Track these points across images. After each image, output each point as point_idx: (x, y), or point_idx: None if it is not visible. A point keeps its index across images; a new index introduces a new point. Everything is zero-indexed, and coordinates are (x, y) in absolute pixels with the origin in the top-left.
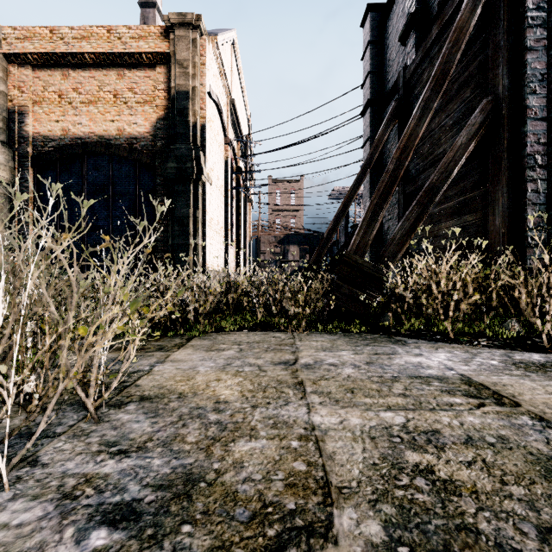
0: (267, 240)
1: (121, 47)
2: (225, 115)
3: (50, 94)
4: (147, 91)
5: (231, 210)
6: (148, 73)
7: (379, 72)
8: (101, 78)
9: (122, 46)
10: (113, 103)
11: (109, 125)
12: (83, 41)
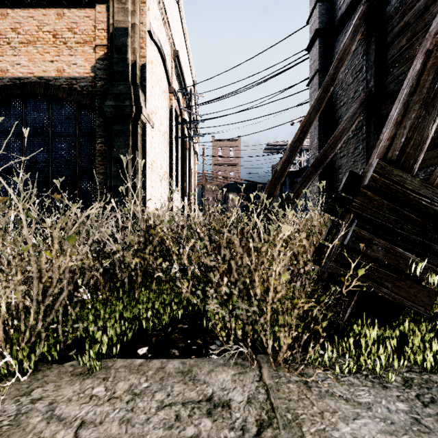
0: (211, 188)
1: None
2: (169, 64)
3: None
4: (86, 31)
5: (176, 158)
6: (88, 13)
7: (328, 0)
8: (40, 17)
9: None
10: (52, 43)
11: (49, 65)
12: None
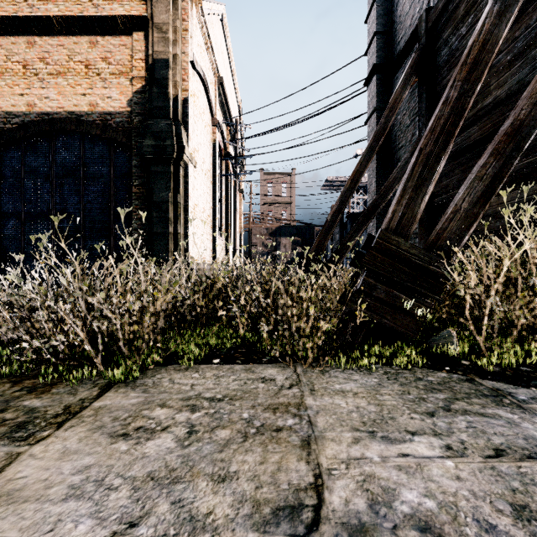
0: (259, 232)
1: (92, 10)
2: (212, 93)
3: (13, 64)
4: (122, 61)
5: (220, 199)
6: (124, 41)
7: (386, 33)
8: (71, 46)
9: (93, 8)
10: (84, 74)
11: (80, 99)
12: (49, 3)
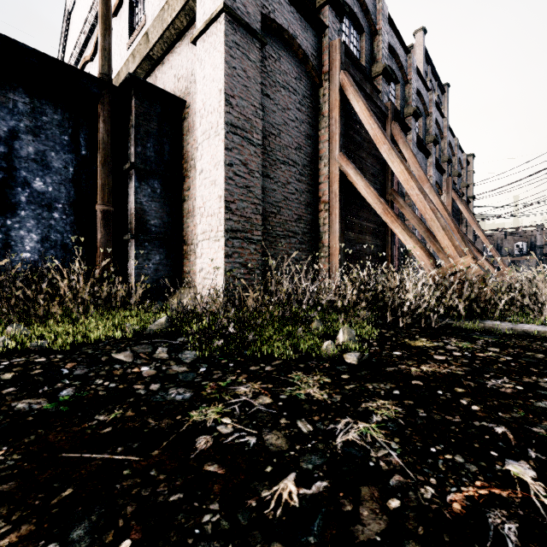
0: None
1: None
2: None
3: None
4: None
5: None
6: None
7: None
8: None
9: None
10: None
11: None
12: None
